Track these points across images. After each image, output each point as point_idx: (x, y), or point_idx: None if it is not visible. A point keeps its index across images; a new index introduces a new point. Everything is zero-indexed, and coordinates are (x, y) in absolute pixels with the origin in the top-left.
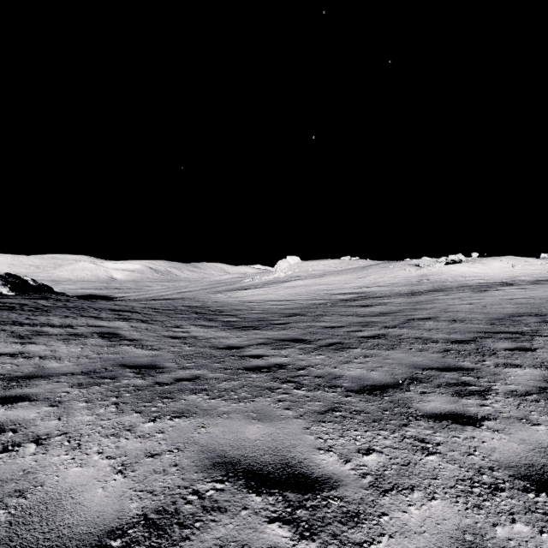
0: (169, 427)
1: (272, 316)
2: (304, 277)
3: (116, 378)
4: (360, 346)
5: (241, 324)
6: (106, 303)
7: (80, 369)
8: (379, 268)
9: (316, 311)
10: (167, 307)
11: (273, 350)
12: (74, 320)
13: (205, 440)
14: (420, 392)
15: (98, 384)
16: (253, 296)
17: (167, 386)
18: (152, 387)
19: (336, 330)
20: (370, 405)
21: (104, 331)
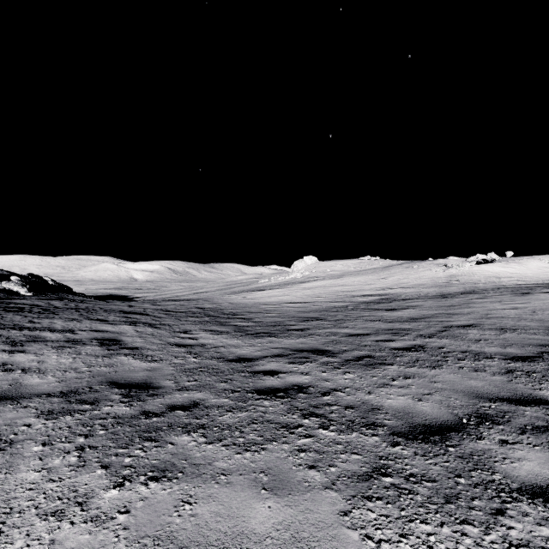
0: (138, 501)
1: (289, 320)
2: (322, 278)
3: (97, 402)
4: (396, 361)
5: (254, 329)
6: (120, 304)
7: (60, 388)
8: (402, 268)
9: (337, 315)
10: (179, 309)
11: (291, 365)
12: (77, 324)
13: (188, 533)
14: (500, 441)
15: (71, 413)
16: (268, 298)
17: (155, 418)
18: (136, 419)
19: (362, 338)
20: (432, 464)
21: (105, 337)
